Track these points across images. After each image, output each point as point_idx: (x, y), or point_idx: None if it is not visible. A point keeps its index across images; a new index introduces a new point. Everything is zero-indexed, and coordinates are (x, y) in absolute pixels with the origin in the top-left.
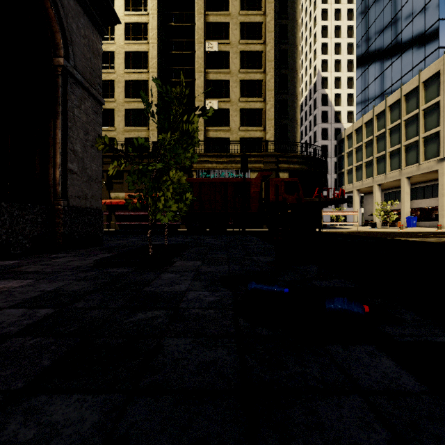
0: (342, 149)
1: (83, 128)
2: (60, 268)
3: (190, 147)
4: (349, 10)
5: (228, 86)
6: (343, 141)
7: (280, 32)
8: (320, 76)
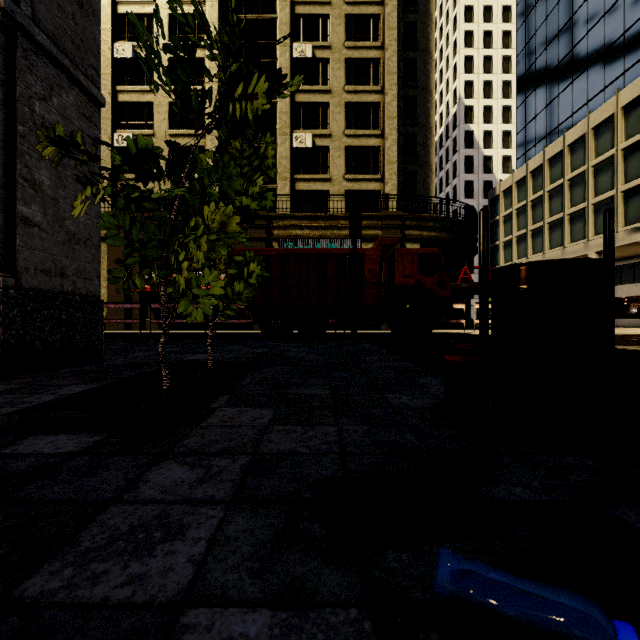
0: (496, 211)
1: None
2: None
3: (258, 175)
4: (504, 7)
5: (327, 112)
6: (497, 199)
7: (406, 32)
8: (463, 105)
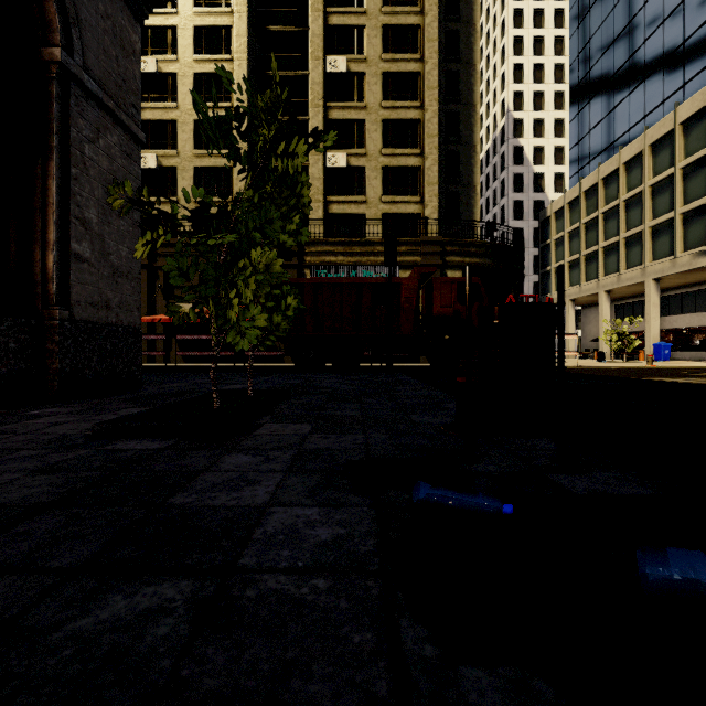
0: (547, 234)
1: (103, 182)
2: (24, 439)
3: (295, 213)
4: (557, 10)
5: (363, 130)
6: (548, 221)
7: (448, 42)
8: (511, 118)
